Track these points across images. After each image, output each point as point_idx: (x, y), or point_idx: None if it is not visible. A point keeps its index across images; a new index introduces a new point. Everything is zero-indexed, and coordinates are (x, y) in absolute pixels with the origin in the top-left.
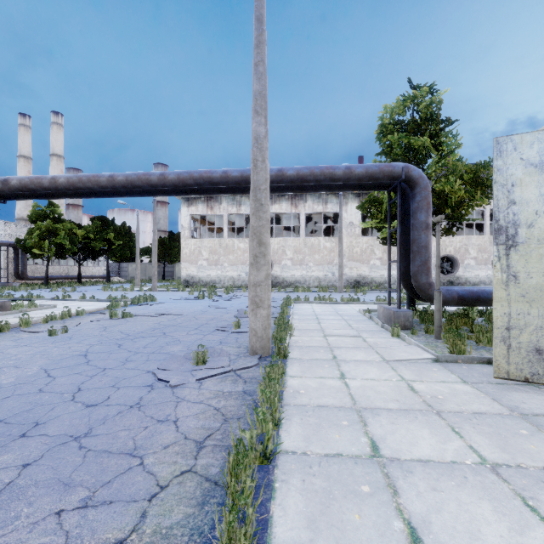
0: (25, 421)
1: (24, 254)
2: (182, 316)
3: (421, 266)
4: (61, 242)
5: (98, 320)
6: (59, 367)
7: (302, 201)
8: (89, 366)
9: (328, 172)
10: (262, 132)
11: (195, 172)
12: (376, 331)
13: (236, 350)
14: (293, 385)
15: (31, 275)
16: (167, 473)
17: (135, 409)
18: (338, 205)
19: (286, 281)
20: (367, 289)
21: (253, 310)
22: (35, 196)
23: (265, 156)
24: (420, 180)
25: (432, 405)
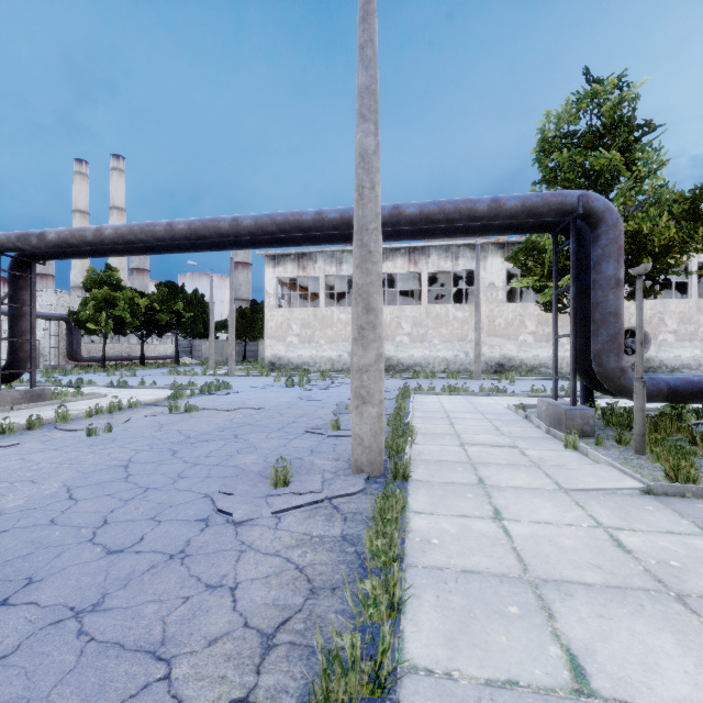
0: (15, 575)
1: (78, 330)
2: (262, 411)
3: (608, 342)
4: (120, 315)
5: (154, 414)
6: (87, 484)
7: (423, 257)
8: (127, 484)
9: (465, 207)
10: (370, 145)
11: (278, 215)
12: (539, 438)
13: (333, 464)
14: (420, 528)
15: (86, 356)
16: (207, 702)
17: (176, 561)
18: (474, 260)
19: (402, 364)
20: (515, 375)
21: (358, 407)
22: (78, 254)
23: (375, 181)
24: (606, 214)
25: (664, 581)
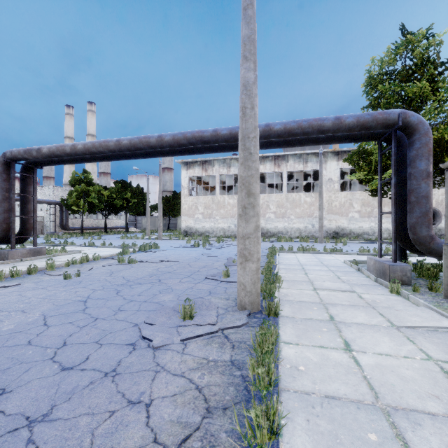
0: None
1: (66, 210)
2: (178, 263)
3: (420, 217)
4: (92, 201)
5: (108, 265)
6: (57, 314)
7: (284, 161)
8: (84, 315)
9: (316, 123)
10: (251, 77)
11: (188, 133)
12: (370, 285)
13: (224, 303)
14: (289, 356)
15: (71, 226)
16: None
17: (109, 379)
18: (318, 163)
19: (270, 232)
20: (346, 239)
21: (242, 263)
22: (62, 162)
23: (254, 103)
24: (419, 126)
25: None
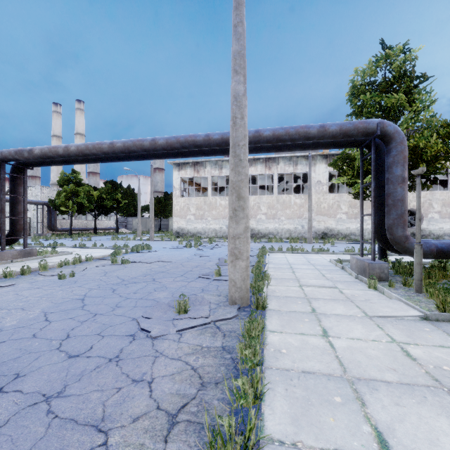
0: (8, 371)
1: (54, 211)
2: (171, 263)
3: (396, 219)
4: (81, 201)
5: (101, 265)
6: (57, 311)
7: (274, 164)
8: (83, 311)
9: (303, 131)
10: (241, 90)
11: (181, 137)
12: (351, 281)
13: (216, 299)
14: (274, 342)
15: (60, 227)
16: None
17: (113, 363)
18: (307, 166)
19: (261, 233)
20: (334, 240)
21: (232, 262)
22: (54, 163)
23: (244, 113)
24: (396, 135)
25: (439, 380)
